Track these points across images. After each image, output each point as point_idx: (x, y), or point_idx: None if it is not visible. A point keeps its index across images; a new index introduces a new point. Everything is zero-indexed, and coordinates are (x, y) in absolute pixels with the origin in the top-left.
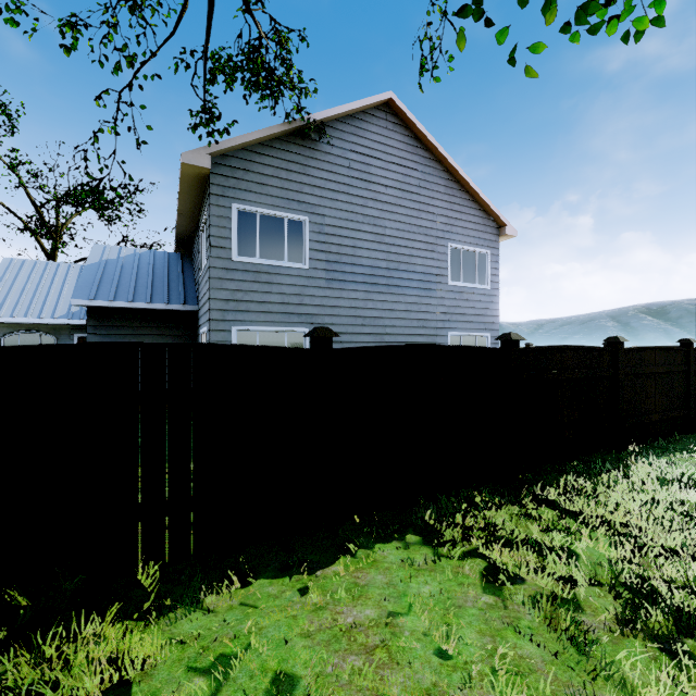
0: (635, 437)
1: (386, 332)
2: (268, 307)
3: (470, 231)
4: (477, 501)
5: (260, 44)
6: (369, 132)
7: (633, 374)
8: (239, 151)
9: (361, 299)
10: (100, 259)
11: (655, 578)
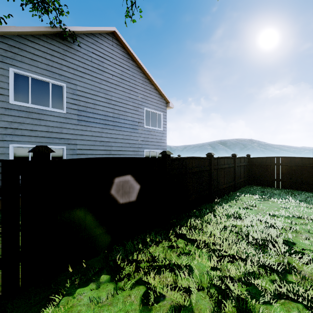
0: (217, 195)
1: (112, 149)
2: (37, 133)
3: (154, 103)
4: (148, 241)
5: None
6: (103, 45)
7: (217, 169)
8: (15, 36)
9: (98, 132)
10: None
11: (227, 276)
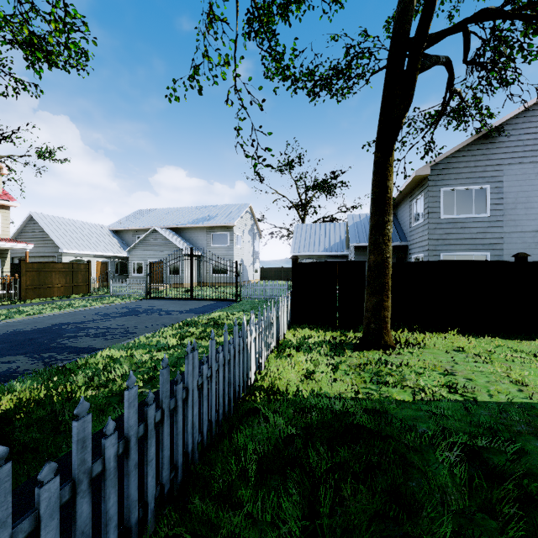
0: None
1: None
2: (461, 241)
3: None
4: None
5: (464, 107)
6: None
7: None
8: (444, 159)
9: (533, 231)
10: (353, 222)
11: None
